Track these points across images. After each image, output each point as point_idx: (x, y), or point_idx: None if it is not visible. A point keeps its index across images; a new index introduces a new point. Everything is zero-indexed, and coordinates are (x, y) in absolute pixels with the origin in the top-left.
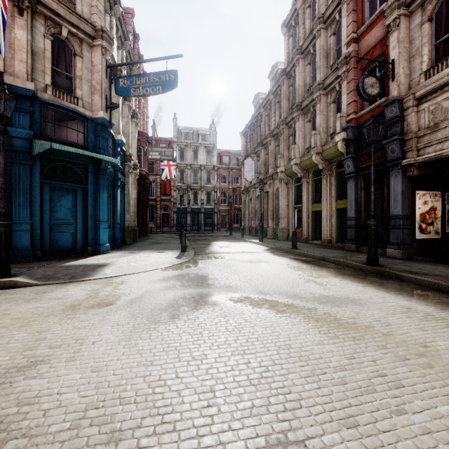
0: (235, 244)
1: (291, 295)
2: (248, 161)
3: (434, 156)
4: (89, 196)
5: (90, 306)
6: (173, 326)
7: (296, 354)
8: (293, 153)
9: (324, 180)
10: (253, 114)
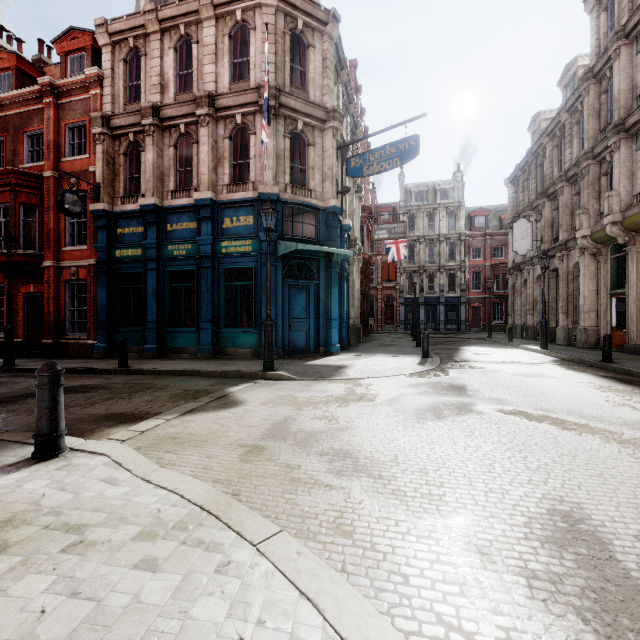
0: (498, 351)
1: (587, 416)
2: (519, 223)
3: None
4: (321, 293)
5: (355, 400)
6: (441, 423)
7: (582, 461)
8: (607, 205)
9: None
10: (529, 148)
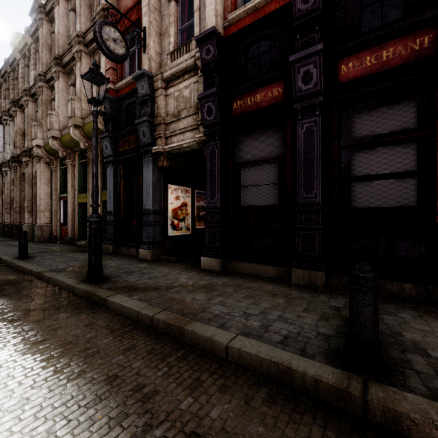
0: None
1: None
2: None
3: (177, 147)
4: None
5: None
6: None
7: None
8: (49, 121)
9: (89, 164)
10: (7, 59)
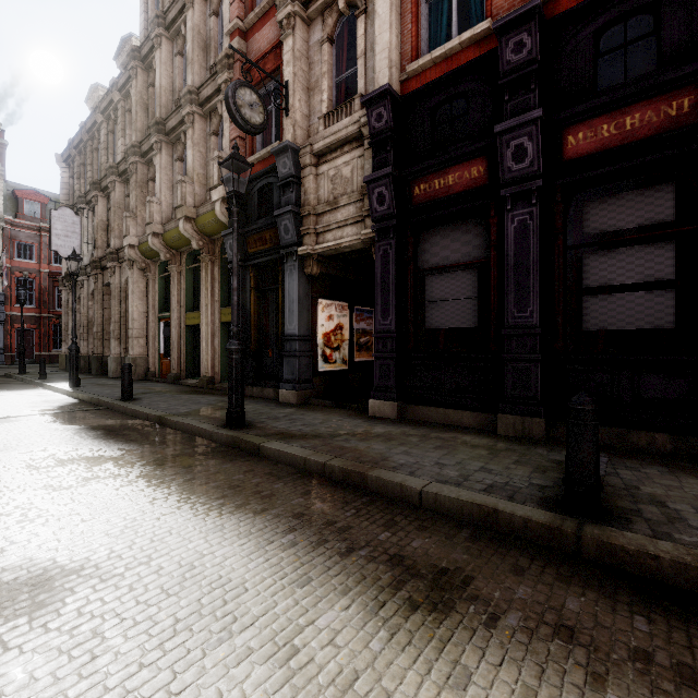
0: None
1: None
2: (62, 213)
3: (334, 247)
4: None
5: None
6: None
7: None
8: (149, 211)
9: (203, 271)
10: (83, 122)
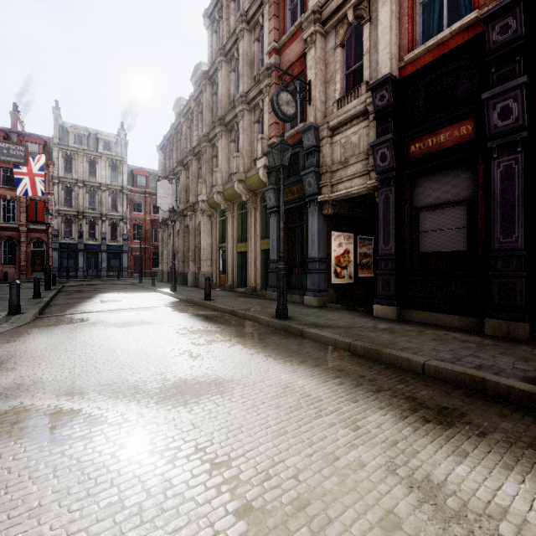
0: (132, 296)
1: (125, 388)
2: (162, 183)
3: (345, 194)
4: None
5: None
6: None
7: None
8: (215, 178)
9: (249, 215)
10: (172, 124)
